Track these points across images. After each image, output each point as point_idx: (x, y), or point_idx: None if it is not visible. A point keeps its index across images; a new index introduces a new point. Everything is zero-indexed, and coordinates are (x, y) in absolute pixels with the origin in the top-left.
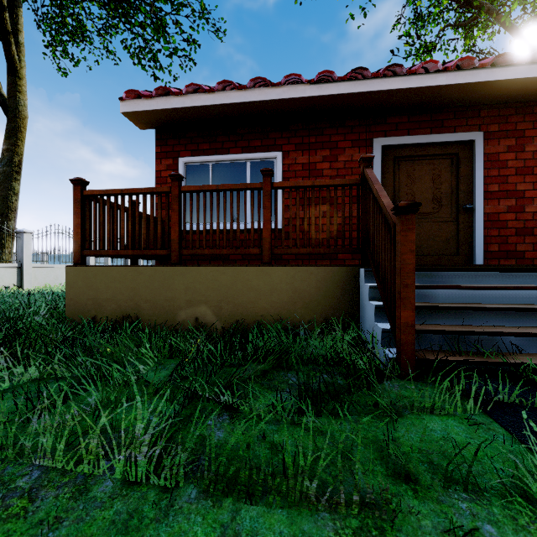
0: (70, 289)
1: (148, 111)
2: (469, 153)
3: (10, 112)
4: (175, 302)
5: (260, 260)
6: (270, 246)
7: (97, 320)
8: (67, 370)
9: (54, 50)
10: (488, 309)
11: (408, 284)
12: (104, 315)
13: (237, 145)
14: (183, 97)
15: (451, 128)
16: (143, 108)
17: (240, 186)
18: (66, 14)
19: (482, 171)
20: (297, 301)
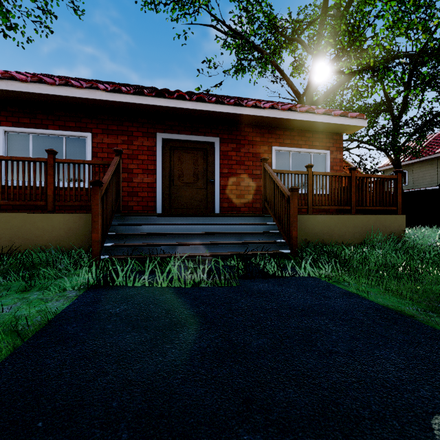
0: None
1: None
2: (213, 149)
3: None
4: None
5: (74, 210)
6: (53, 200)
7: None
8: None
9: None
10: (160, 234)
11: (95, 221)
12: None
13: (54, 123)
14: None
15: (203, 133)
16: None
17: (30, 159)
18: None
19: (219, 160)
20: (71, 235)
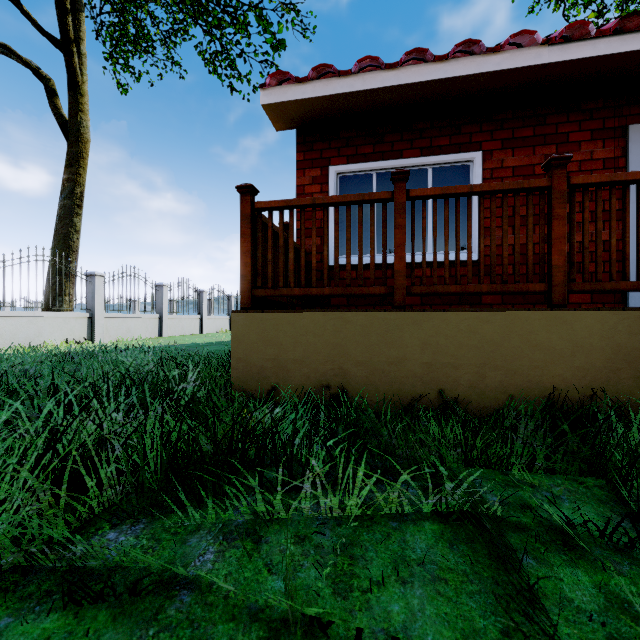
0: (237, 345)
1: (299, 100)
2: None
3: (71, 136)
4: (405, 366)
5: (448, 305)
6: (565, 278)
7: (279, 390)
8: (381, 495)
9: (114, 63)
10: None
11: None
12: (290, 383)
13: (413, 146)
14: (351, 78)
15: None
16: (293, 97)
17: (510, 186)
18: (129, 20)
19: None
20: (621, 367)
